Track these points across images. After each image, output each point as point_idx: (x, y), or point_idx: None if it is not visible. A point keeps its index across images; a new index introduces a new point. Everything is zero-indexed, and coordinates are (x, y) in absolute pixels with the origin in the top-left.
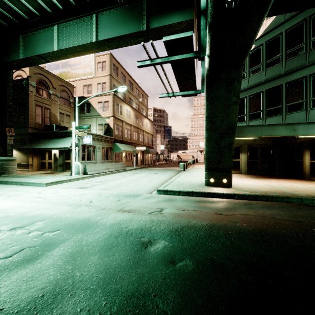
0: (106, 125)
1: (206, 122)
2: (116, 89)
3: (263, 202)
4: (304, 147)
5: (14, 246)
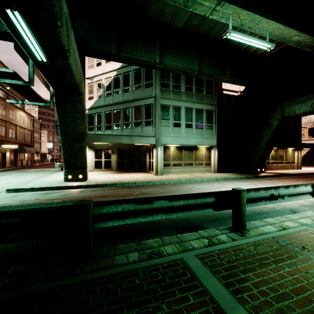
0: None
1: (60, 129)
2: None
3: (97, 188)
4: (146, 151)
5: None
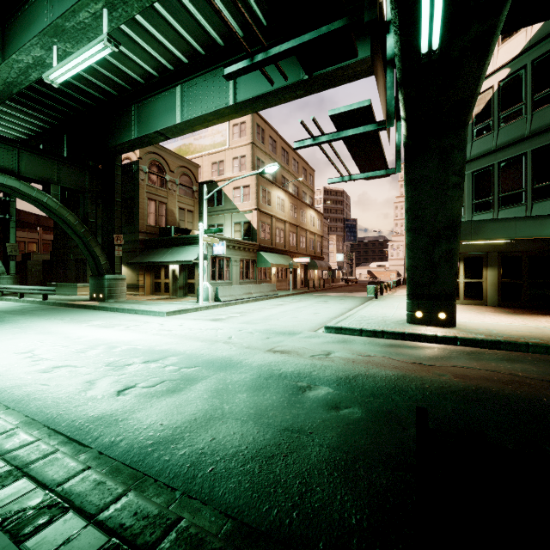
0: (246, 223)
1: (407, 218)
2: (263, 169)
3: (505, 351)
4: None
5: (154, 378)
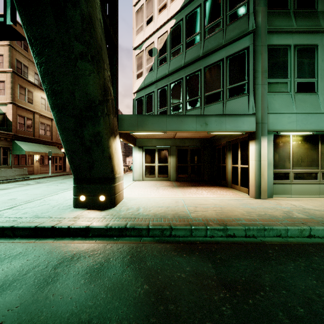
0: (1, 115)
1: (45, 93)
2: None
3: (118, 245)
4: (227, 149)
5: None
